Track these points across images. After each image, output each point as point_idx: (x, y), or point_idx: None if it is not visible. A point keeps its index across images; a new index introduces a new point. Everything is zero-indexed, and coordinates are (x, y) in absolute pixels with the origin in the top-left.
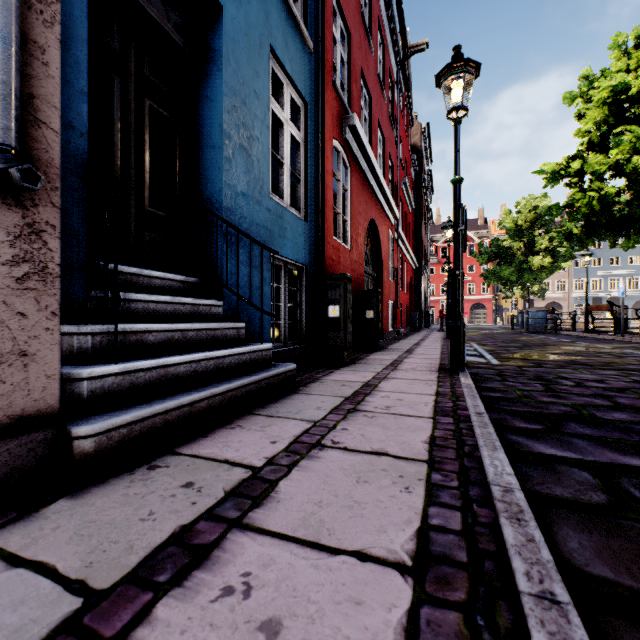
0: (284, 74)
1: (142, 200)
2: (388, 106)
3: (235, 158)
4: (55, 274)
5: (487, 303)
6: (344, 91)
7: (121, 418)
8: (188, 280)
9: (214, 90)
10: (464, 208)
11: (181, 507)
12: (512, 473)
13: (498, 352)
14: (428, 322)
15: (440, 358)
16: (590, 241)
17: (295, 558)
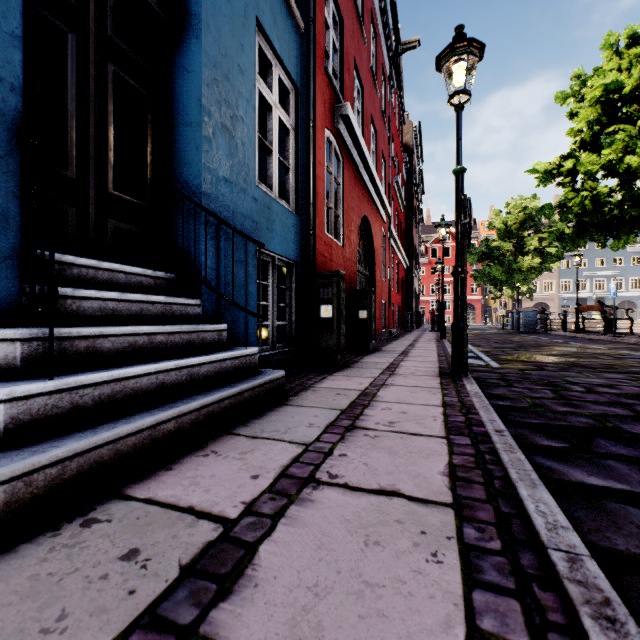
0: (272, 53)
1: (104, 181)
2: (381, 101)
3: (216, 138)
4: None
5: (476, 303)
6: (336, 80)
7: (48, 455)
8: (160, 275)
9: (191, 60)
10: (468, 199)
11: (111, 601)
12: (569, 526)
13: (495, 353)
14: (419, 322)
15: (438, 361)
16: (581, 241)
17: None
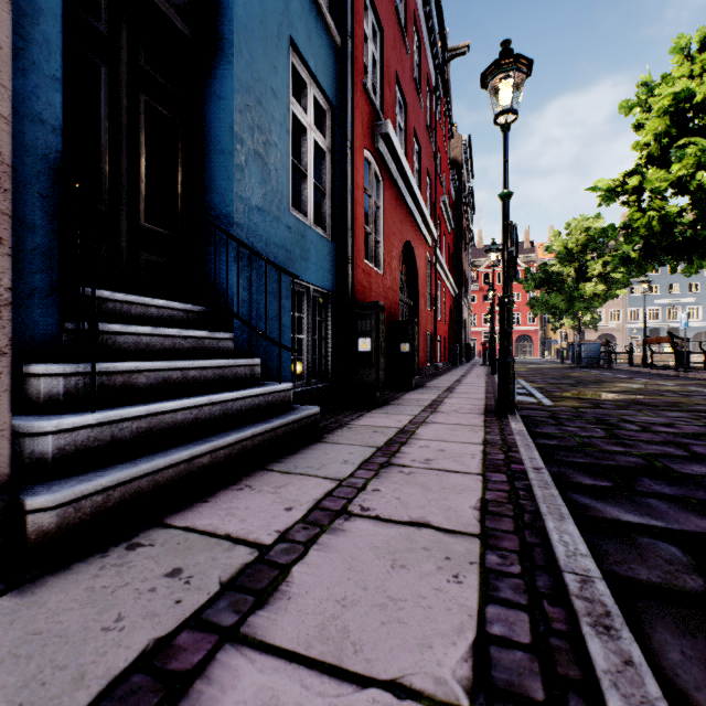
0: (307, 72)
1: (136, 214)
2: (425, 114)
3: (248, 166)
4: (4, 301)
5: (534, 334)
6: (376, 95)
7: (94, 483)
8: (192, 309)
9: (223, 86)
10: (514, 226)
11: (160, 608)
12: (588, 554)
13: (549, 390)
14: (469, 356)
15: (485, 398)
16: (649, 266)
17: (307, 694)
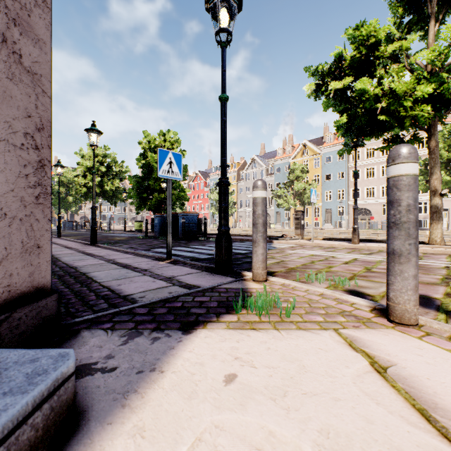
0: None
1: None
2: None
3: None
4: None
5: None
6: None
7: None
8: None
9: None
10: None
11: None
12: None
13: None
14: None
15: None
16: (84, 200)
17: None
